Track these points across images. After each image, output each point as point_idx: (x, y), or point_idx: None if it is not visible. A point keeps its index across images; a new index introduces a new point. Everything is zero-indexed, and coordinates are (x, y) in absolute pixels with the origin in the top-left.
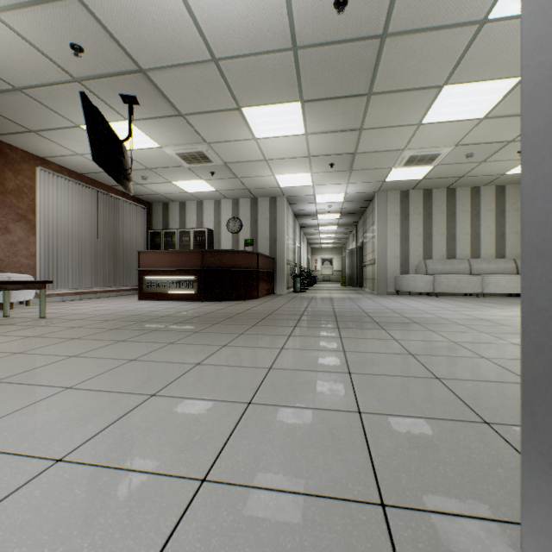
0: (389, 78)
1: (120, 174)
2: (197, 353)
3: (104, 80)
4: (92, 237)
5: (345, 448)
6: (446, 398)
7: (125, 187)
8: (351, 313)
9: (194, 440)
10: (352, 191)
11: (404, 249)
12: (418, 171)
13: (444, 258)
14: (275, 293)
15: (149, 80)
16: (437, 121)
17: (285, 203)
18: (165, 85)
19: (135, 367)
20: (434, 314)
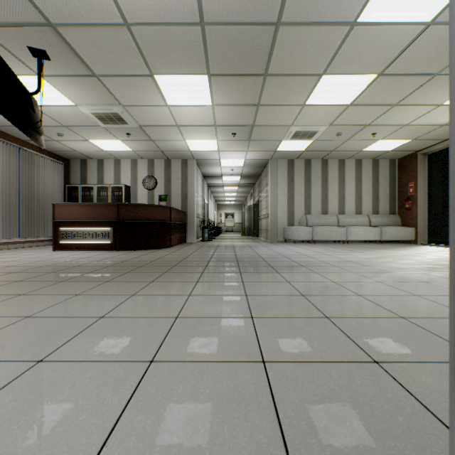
0: (281, 63)
1: (29, 126)
2: (103, 304)
3: (9, 29)
4: (4, 189)
5: (252, 411)
6: (338, 337)
7: (35, 140)
8: (250, 259)
9: (77, 422)
10: (250, 157)
11: (290, 206)
12: (301, 144)
13: (320, 213)
14: (186, 242)
15: (60, 36)
16: (317, 104)
17: (195, 165)
18: (77, 43)
19: (28, 326)
20: (315, 258)
